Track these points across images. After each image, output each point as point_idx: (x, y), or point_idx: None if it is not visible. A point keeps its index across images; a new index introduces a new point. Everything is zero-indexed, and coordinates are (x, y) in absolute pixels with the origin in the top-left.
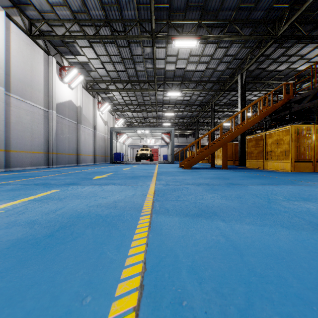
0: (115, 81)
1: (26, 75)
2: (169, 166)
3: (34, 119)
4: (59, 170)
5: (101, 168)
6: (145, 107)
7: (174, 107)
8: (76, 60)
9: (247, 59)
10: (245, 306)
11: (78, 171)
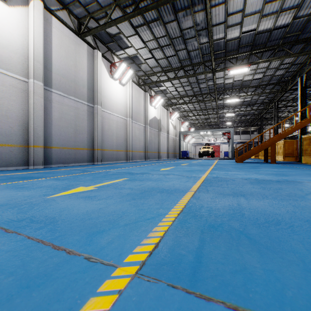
0: (183, 97)
1: (137, 108)
2: (227, 161)
3: (140, 132)
4: (155, 162)
5: (177, 161)
6: (207, 110)
7: (235, 108)
8: (158, 89)
9: (306, 64)
10: (223, 174)
11: (167, 162)
